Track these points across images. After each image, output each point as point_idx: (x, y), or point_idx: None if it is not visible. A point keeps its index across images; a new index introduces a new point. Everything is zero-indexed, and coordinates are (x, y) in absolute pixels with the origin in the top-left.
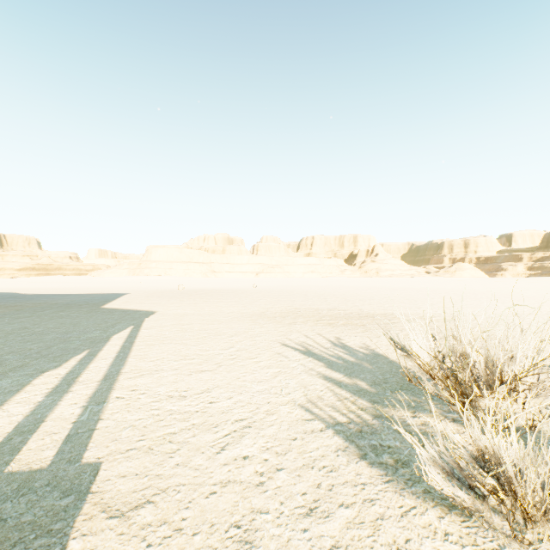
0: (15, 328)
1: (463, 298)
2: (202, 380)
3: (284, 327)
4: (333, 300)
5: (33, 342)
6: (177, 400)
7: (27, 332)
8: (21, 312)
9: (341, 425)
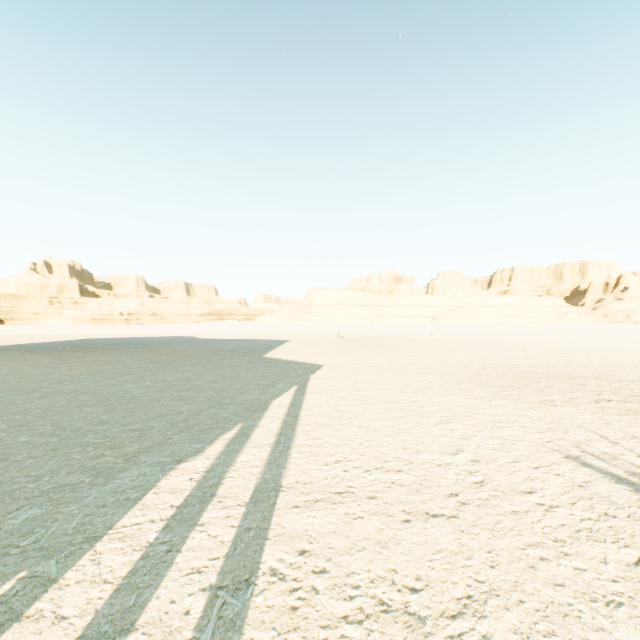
0: (177, 379)
1: None
2: (440, 550)
3: (535, 411)
4: (583, 359)
5: (186, 401)
6: (405, 635)
7: (185, 385)
8: (190, 358)
9: None
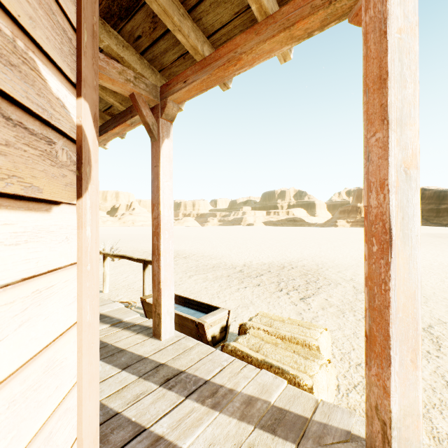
0: None
1: None
2: None
3: None
4: None
5: None
6: None
7: None
8: None
9: None
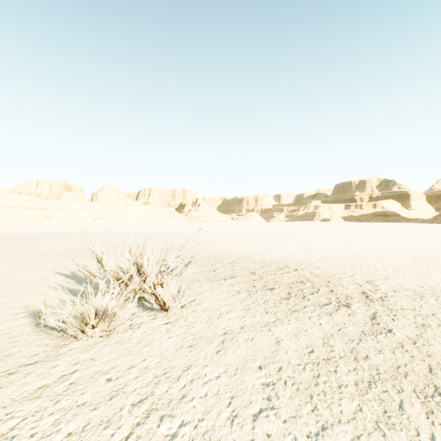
0: None
1: (233, 235)
2: None
3: (72, 261)
4: (142, 239)
5: None
6: None
7: None
8: None
9: (42, 312)
